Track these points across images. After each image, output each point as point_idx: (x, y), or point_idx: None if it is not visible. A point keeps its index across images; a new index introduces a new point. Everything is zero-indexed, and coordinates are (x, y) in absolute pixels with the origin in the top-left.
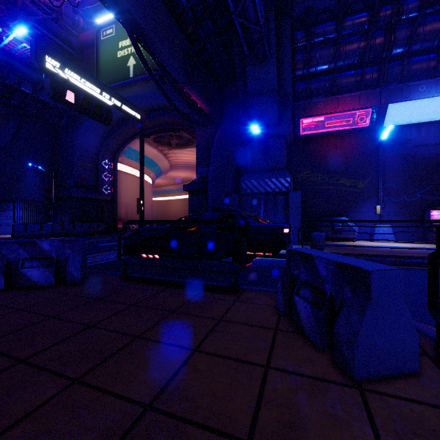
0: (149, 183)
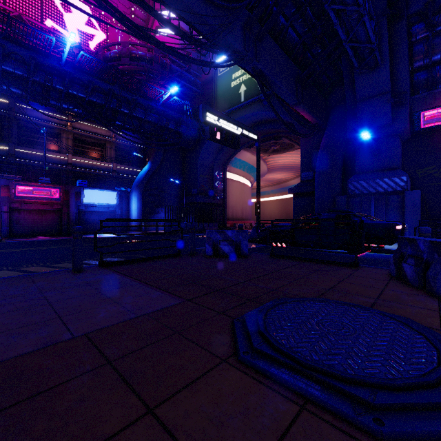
0: (249, 187)
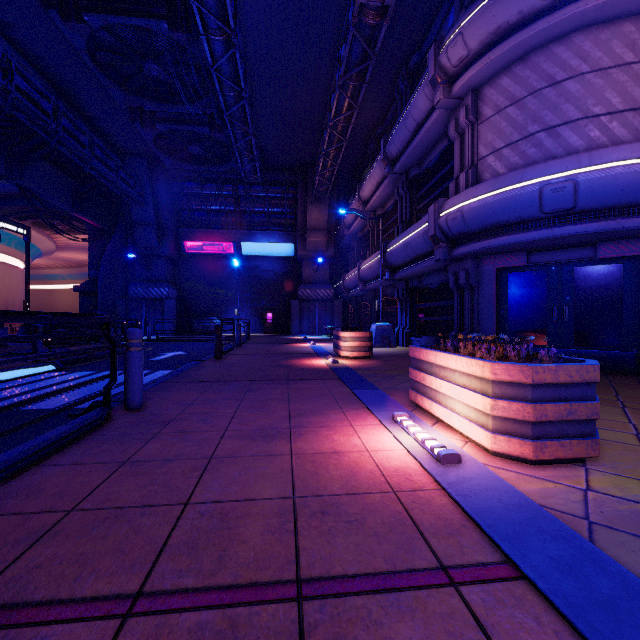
0: (21, 269)
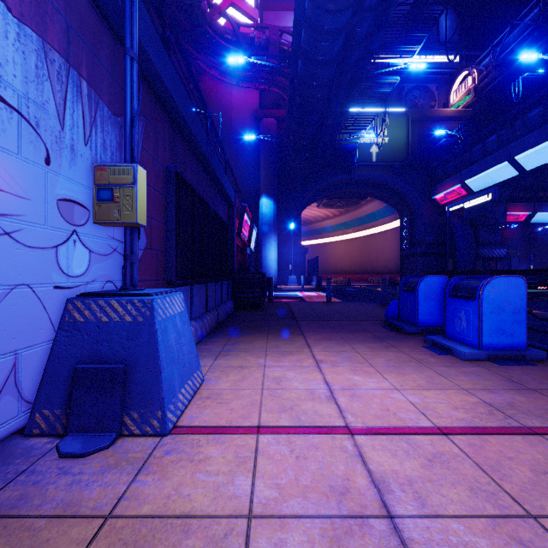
0: None
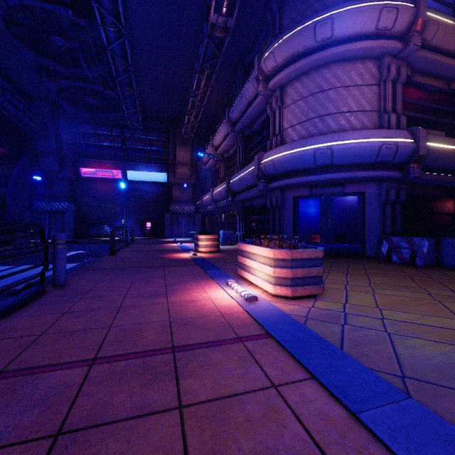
0: None
